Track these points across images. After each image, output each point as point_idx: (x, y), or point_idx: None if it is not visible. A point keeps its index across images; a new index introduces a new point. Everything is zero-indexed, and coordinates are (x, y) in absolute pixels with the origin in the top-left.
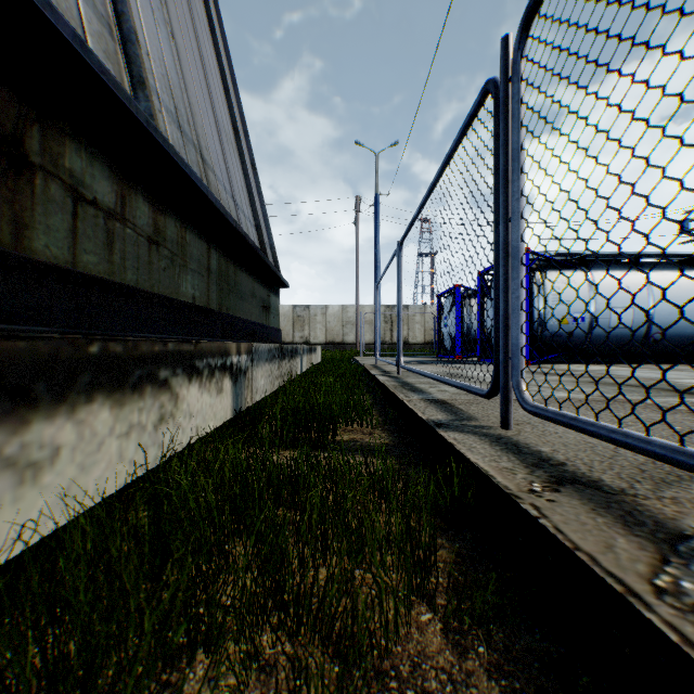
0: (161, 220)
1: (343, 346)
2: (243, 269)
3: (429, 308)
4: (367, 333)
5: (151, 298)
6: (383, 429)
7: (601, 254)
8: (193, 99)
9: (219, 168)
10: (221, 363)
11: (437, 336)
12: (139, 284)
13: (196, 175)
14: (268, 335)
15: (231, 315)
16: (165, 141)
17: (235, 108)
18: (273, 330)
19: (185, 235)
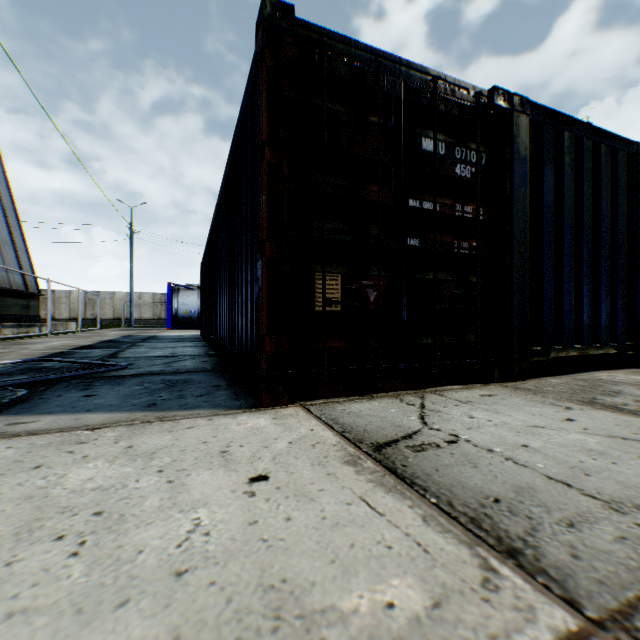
0: None
1: (128, 321)
2: (11, 297)
3: None
4: (147, 312)
5: None
6: None
7: None
8: None
9: (0, 263)
10: None
11: None
12: None
13: None
14: (29, 319)
15: (4, 314)
16: None
17: (14, 214)
18: (34, 316)
19: None
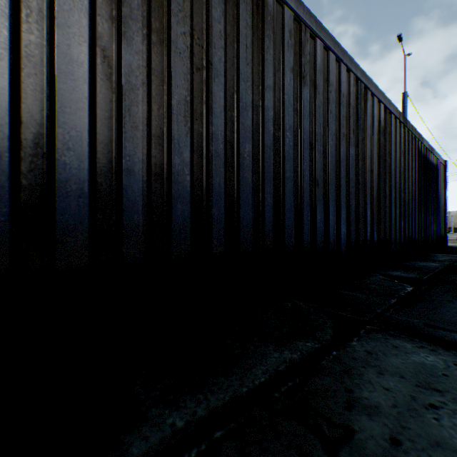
0: None
1: None
2: None
3: None
4: None
5: None
6: None
7: None
8: None
9: None
10: None
11: None
12: None
13: None
14: None
15: None
16: None
17: None
18: None
19: None
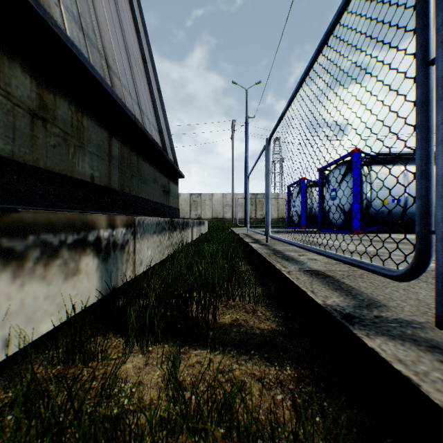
0: (49, 98)
1: (223, 221)
2: (145, 160)
3: (281, 195)
4: (239, 212)
5: (30, 171)
6: (265, 305)
7: (411, 153)
8: (102, 19)
9: (126, 80)
10: (76, 239)
11: (288, 214)
12: (15, 155)
13: (87, 59)
14: (168, 212)
15: (133, 194)
16: (40, 6)
17: (145, 48)
18: (172, 208)
19: (82, 120)
